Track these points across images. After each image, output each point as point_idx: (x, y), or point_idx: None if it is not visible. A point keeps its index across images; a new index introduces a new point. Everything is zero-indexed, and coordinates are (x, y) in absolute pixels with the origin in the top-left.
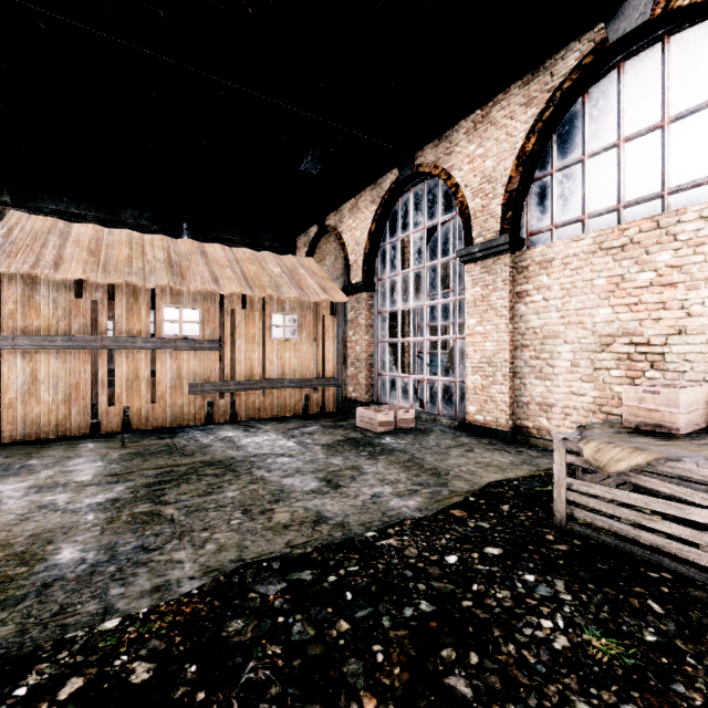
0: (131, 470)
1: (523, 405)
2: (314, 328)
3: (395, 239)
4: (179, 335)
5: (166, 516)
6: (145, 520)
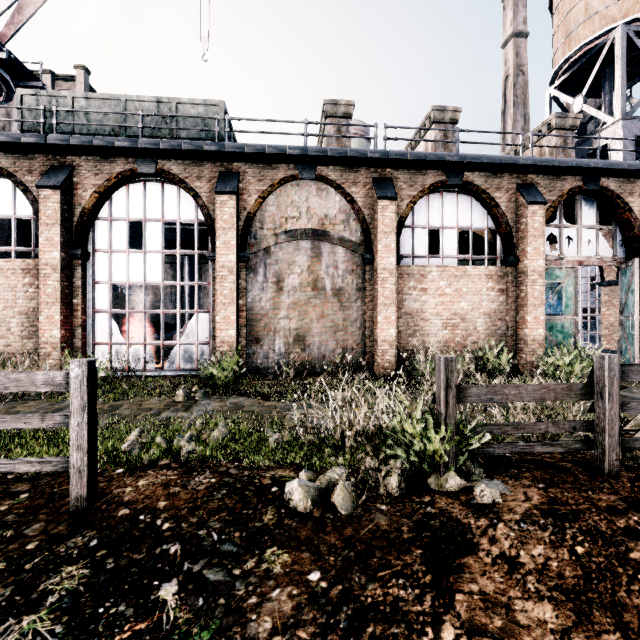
0: None
1: None
2: None
3: None
4: None
5: None
6: None
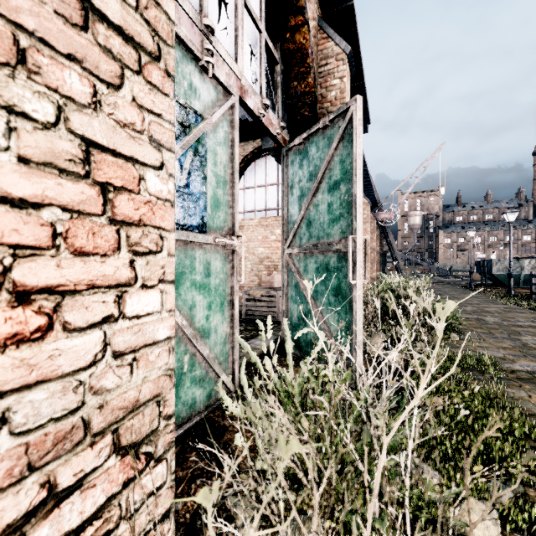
0: None
1: None
2: None
3: None
4: None
5: None
6: None
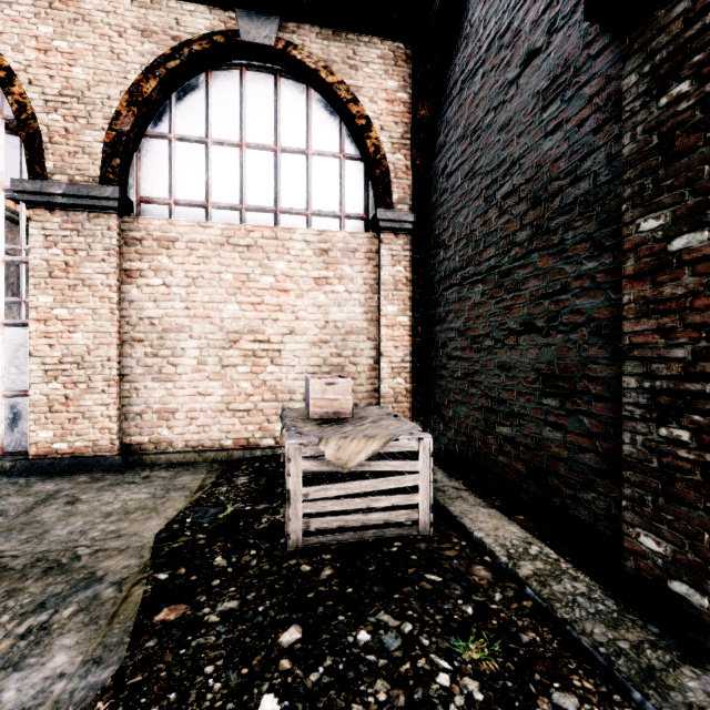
0: None
1: (136, 416)
2: None
3: None
4: None
5: None
6: None
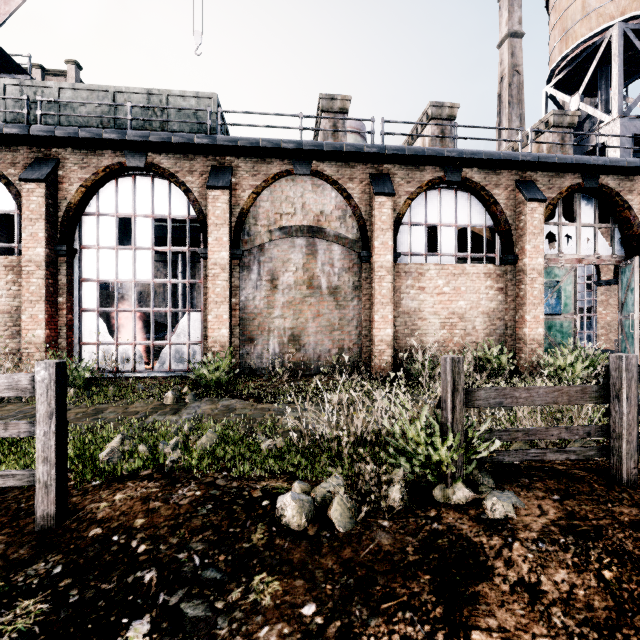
0: None
1: None
2: None
3: None
4: None
5: None
6: None
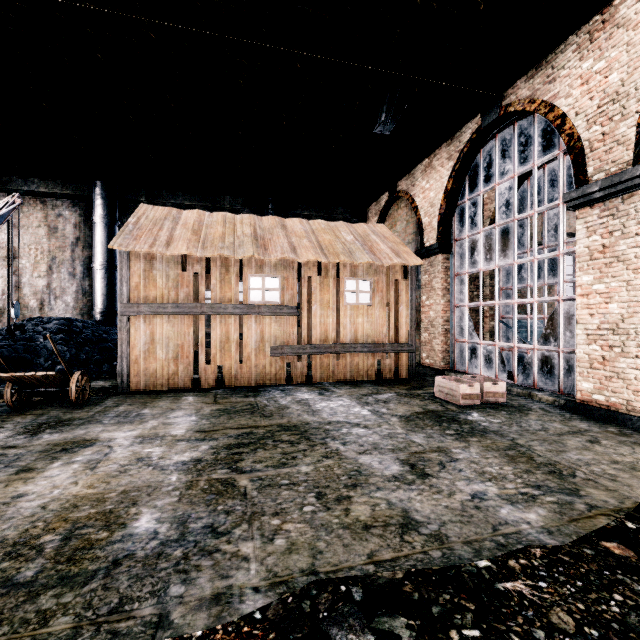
0: (216, 428)
1: None
2: (386, 293)
3: (476, 194)
4: (262, 302)
5: (239, 488)
6: (219, 490)
